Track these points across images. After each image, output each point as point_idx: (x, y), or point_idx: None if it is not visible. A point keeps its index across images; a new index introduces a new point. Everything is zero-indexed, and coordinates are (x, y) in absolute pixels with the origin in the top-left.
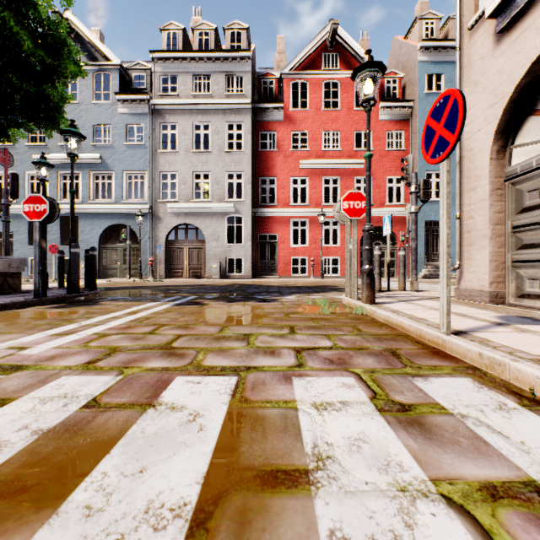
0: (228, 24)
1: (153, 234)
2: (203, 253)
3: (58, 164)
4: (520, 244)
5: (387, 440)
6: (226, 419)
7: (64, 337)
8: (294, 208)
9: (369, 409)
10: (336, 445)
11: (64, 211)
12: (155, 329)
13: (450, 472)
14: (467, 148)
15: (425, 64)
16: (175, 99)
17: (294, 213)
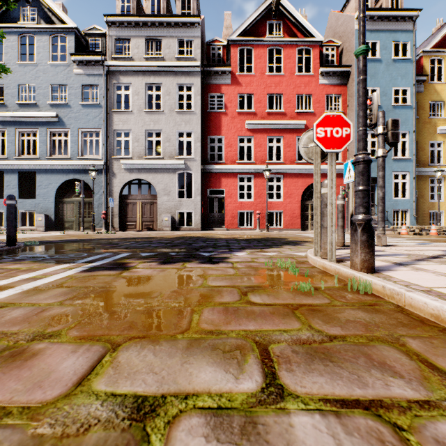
0: None
1: (108, 188)
2: (155, 207)
3: (16, 121)
4: None
5: None
6: None
7: None
8: (240, 165)
9: None
10: None
11: (22, 166)
12: None
13: None
14: None
15: None
16: (128, 61)
17: (241, 169)
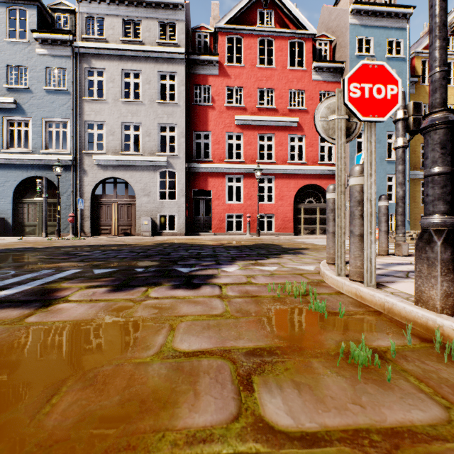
0: None
1: (77, 187)
2: (134, 209)
3: None
4: None
5: None
6: None
7: None
8: (229, 164)
9: None
10: None
11: None
12: None
13: None
14: None
15: (356, 27)
16: (101, 43)
17: (229, 169)
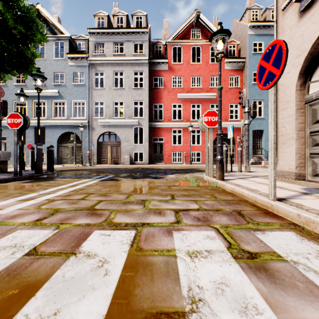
0: (134, 12)
1: (90, 137)
2: (119, 149)
3: (33, 96)
4: (314, 143)
5: (243, 284)
6: (125, 265)
7: (26, 201)
8: (173, 122)
9: (227, 257)
10: (205, 289)
11: (36, 124)
12: (86, 196)
13: (296, 315)
14: (280, 84)
15: (252, 36)
16: (102, 57)
17: (174, 125)
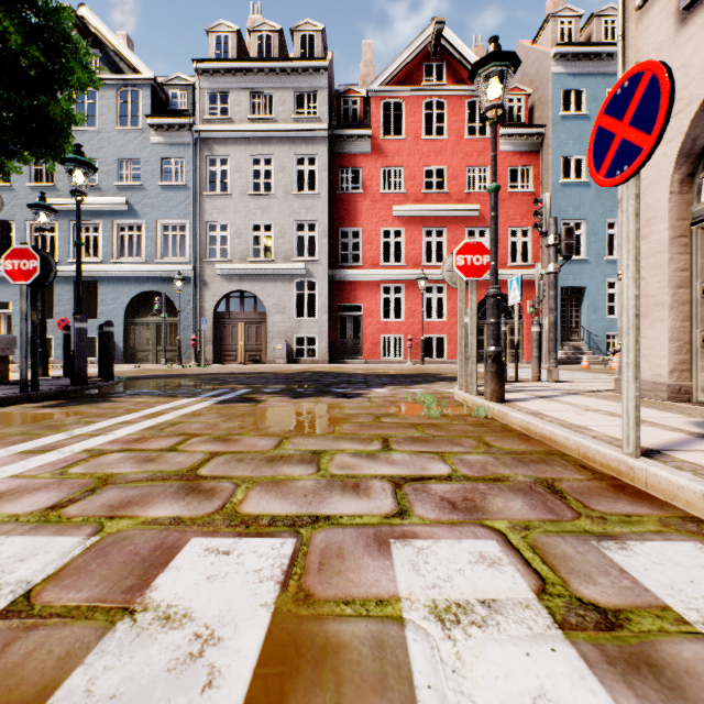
0: (297, 25)
1: (198, 304)
2: (264, 330)
3: (71, 211)
4: None
5: None
6: (264, 652)
7: (36, 456)
8: (384, 270)
9: (542, 623)
10: None
11: None
12: (180, 442)
13: None
14: None
15: (561, 77)
16: (226, 124)
17: (386, 276)
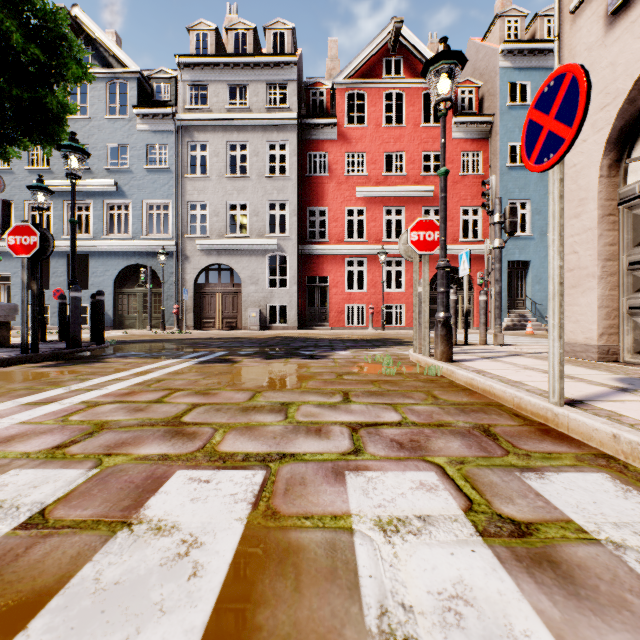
0: (269, 23)
1: (179, 276)
2: (240, 299)
3: (65, 191)
4: (639, 285)
5: (505, 600)
6: (238, 552)
7: (40, 407)
8: (349, 245)
9: (466, 532)
10: (418, 611)
11: None
12: (165, 396)
13: None
14: (568, 164)
15: (508, 71)
16: (205, 113)
17: (350, 250)
